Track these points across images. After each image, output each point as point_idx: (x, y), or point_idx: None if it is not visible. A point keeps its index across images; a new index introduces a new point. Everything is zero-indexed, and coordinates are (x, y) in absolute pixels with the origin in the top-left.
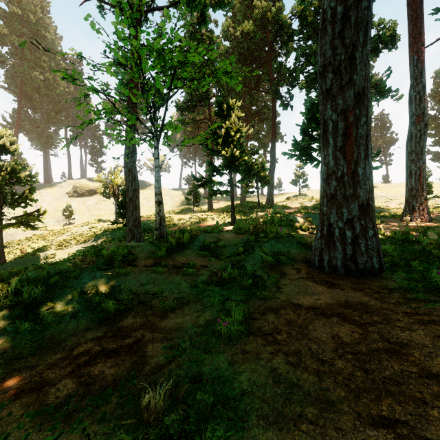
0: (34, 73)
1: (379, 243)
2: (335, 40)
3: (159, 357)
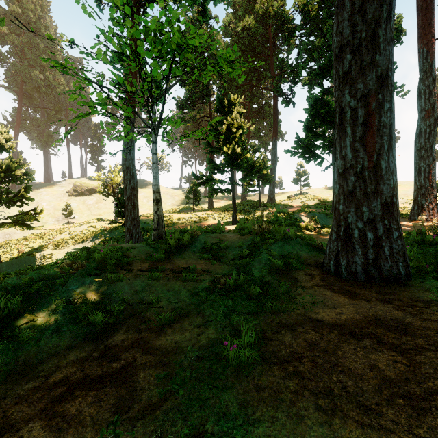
0: (34, 72)
1: (404, 246)
2: (355, 15)
3: (151, 390)
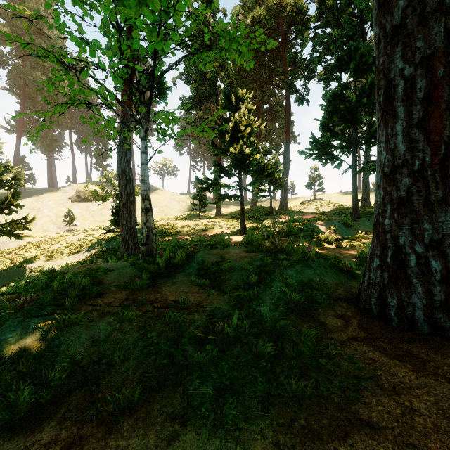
0: (36, 74)
1: None
2: None
3: None
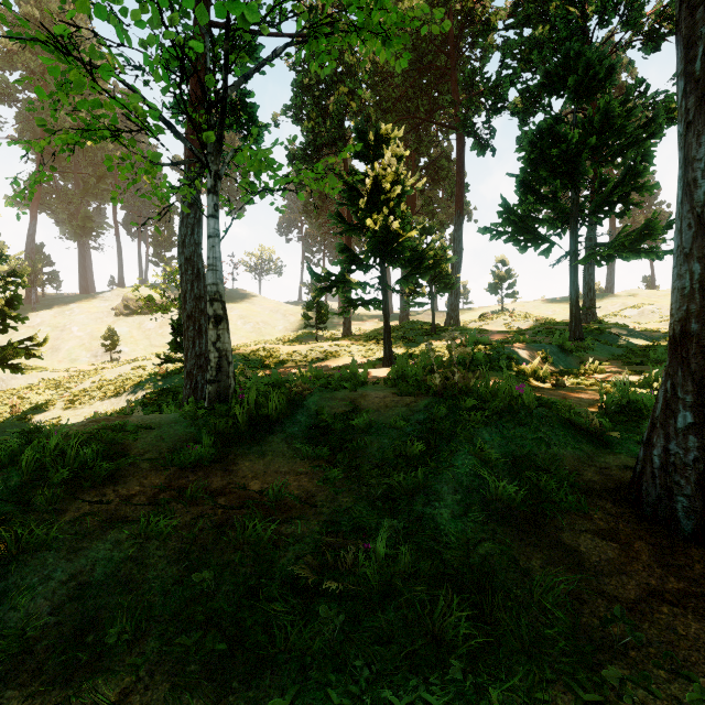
0: (61, 114)
1: None
2: None
3: None
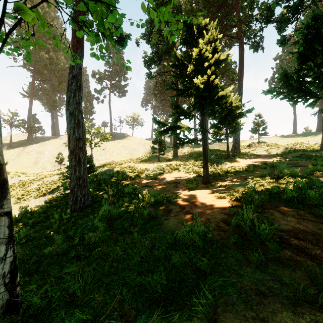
0: (41, 53)
1: None
2: None
3: None
